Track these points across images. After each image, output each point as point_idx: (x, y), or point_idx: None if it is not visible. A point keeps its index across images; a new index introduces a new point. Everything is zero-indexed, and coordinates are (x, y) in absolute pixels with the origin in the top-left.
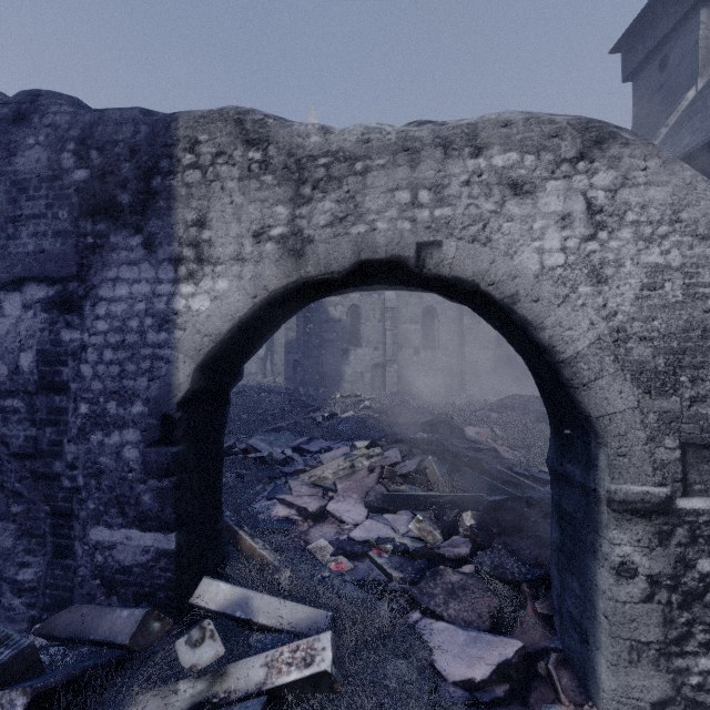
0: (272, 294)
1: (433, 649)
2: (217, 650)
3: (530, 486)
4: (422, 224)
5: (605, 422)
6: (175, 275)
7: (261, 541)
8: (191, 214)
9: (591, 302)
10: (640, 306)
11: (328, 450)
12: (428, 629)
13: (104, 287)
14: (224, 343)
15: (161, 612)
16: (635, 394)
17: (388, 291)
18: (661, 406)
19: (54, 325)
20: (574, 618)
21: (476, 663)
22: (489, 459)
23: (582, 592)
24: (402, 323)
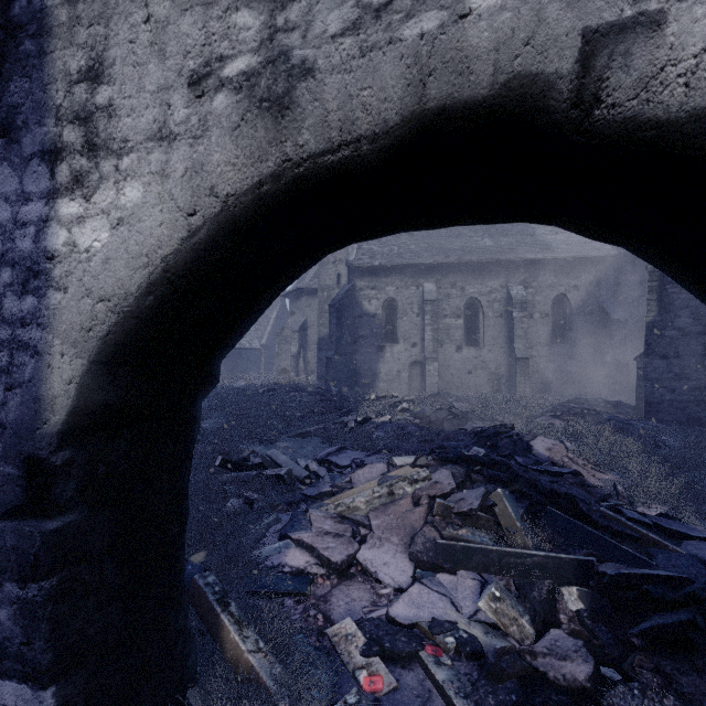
0: (229, 208)
1: None
2: None
3: (659, 543)
4: None
5: None
6: (52, 183)
7: (252, 634)
8: (76, 58)
9: None
10: None
11: (361, 466)
12: None
13: None
14: (145, 316)
15: None
16: None
17: (427, 282)
18: None
19: None
20: None
21: None
22: (585, 496)
23: None
24: (442, 317)
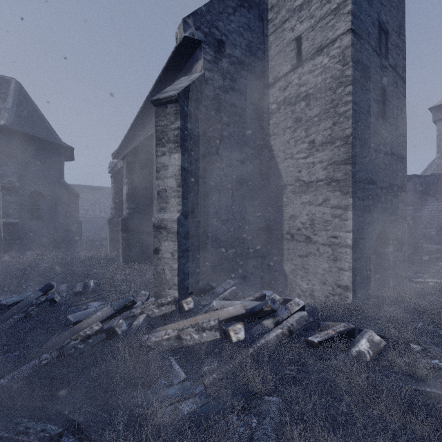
0: None
1: None
2: None
3: None
4: None
5: None
6: None
7: None
8: None
9: None
10: None
11: None
12: None
13: (426, 206)
14: None
15: (439, 259)
16: None
17: None
18: None
19: (415, 213)
20: None
21: None
22: None
23: None
24: None
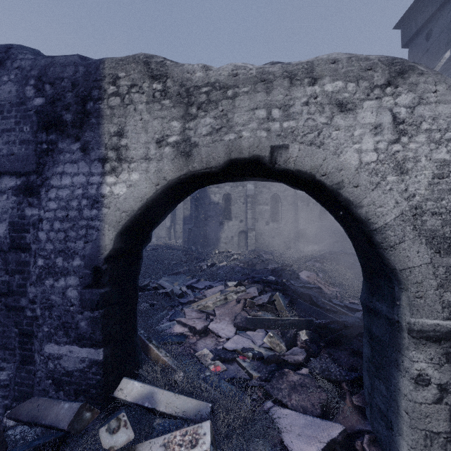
0: (169, 183)
1: (281, 429)
2: (129, 435)
3: (344, 313)
4: (274, 133)
5: (406, 273)
6: (103, 170)
7: (164, 351)
8: (113, 128)
9: (396, 187)
10: (432, 190)
11: (210, 288)
12: (278, 414)
13: (54, 179)
14: (136, 217)
15: (93, 403)
16: (428, 253)
17: (249, 184)
18: (448, 262)
19: (21, 205)
20: (381, 410)
21: (312, 441)
22: (317, 295)
23: (388, 393)
24: (257, 205)
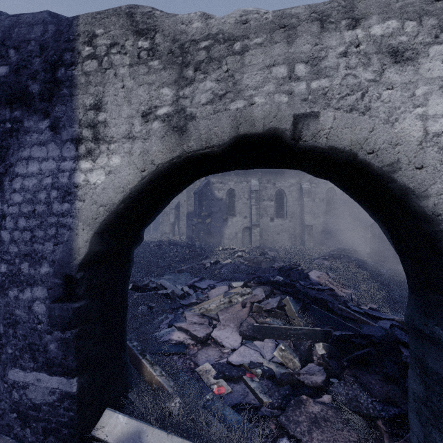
0: (159, 168)
1: None
2: None
3: (366, 322)
4: (298, 97)
5: None
6: (76, 153)
7: (159, 368)
8: (89, 99)
9: None
10: None
11: (213, 288)
12: None
13: (19, 165)
14: (119, 212)
15: None
16: None
17: (253, 179)
18: None
19: None
20: None
21: None
22: (332, 299)
23: None
24: (262, 200)
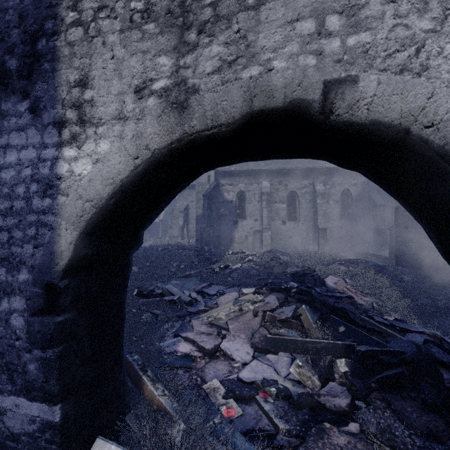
0: (155, 155)
1: None
2: None
3: (392, 335)
4: (330, 57)
5: None
6: (59, 139)
7: (161, 387)
8: (73, 74)
9: None
10: None
11: (223, 294)
12: None
13: None
14: (109, 209)
15: None
16: None
17: (264, 181)
18: None
19: None
20: None
21: None
22: (353, 309)
23: None
24: (273, 203)
